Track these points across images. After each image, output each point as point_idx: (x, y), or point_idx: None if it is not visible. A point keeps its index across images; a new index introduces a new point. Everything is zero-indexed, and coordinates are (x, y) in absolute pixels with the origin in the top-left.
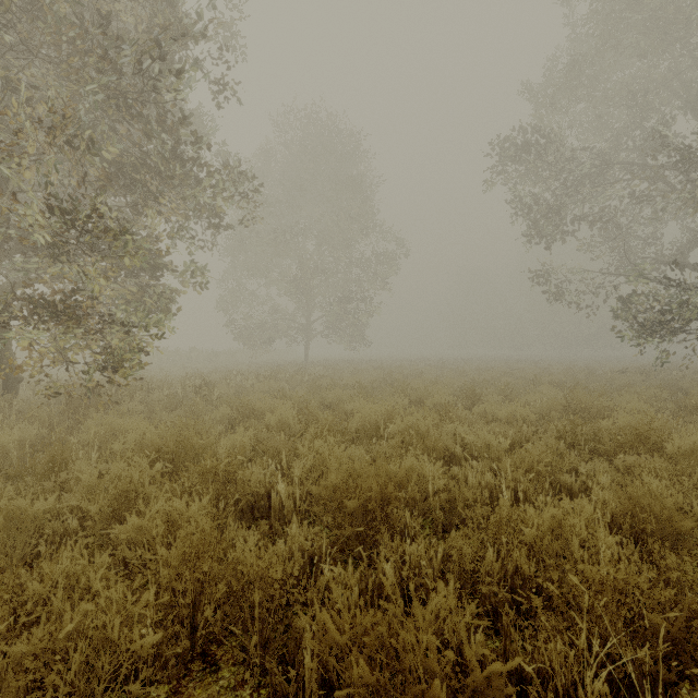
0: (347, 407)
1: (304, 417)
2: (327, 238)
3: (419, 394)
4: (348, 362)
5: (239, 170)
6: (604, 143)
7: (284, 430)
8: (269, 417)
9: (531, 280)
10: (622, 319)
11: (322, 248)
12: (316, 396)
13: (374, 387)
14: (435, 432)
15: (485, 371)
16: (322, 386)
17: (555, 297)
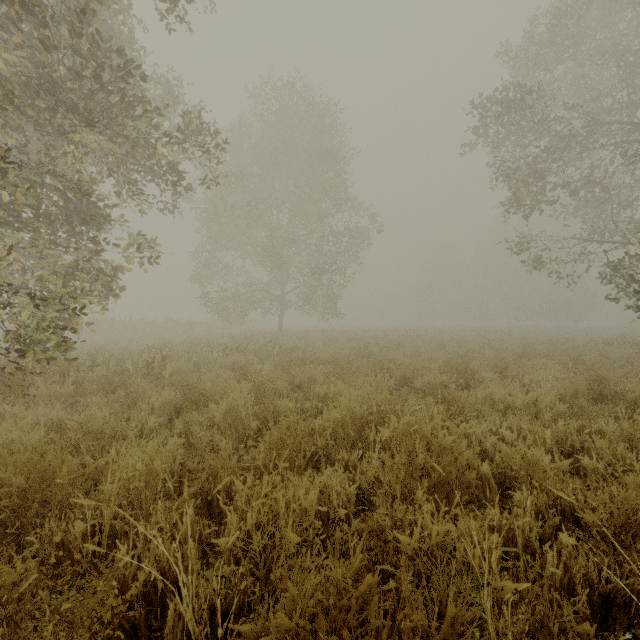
0: (320, 389)
1: (265, 405)
2: (301, 210)
3: (404, 371)
4: (321, 333)
5: (197, 116)
6: (587, 106)
7: (235, 426)
8: (214, 410)
9: (510, 249)
10: (617, 286)
11: (295, 220)
12: (285, 373)
13: (349, 360)
14: (449, 439)
15: (464, 342)
16: (293, 360)
17: (535, 265)
